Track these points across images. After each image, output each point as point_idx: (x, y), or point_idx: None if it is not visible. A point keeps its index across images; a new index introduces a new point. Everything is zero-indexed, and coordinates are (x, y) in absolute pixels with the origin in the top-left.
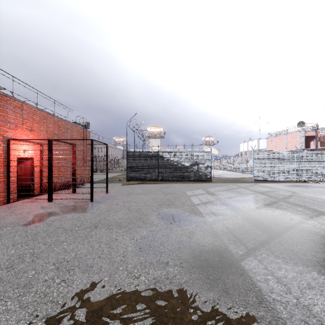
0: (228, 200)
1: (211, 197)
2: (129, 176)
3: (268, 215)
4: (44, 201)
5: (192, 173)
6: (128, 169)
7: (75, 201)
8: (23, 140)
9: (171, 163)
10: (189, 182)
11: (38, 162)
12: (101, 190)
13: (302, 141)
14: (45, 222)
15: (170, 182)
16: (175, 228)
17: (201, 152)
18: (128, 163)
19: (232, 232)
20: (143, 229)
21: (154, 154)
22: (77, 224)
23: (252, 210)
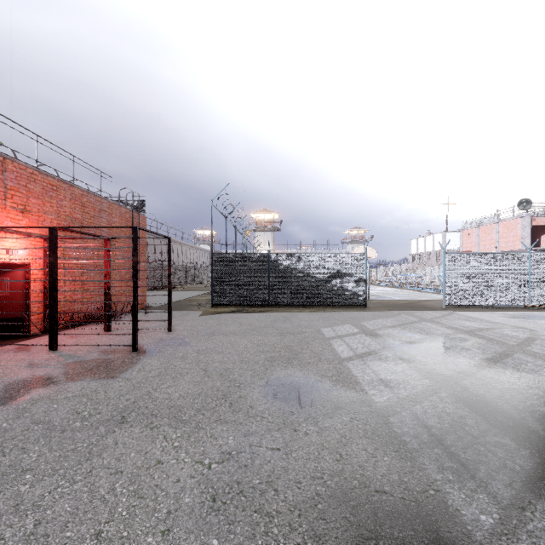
0: (408, 348)
1: (372, 342)
2: (216, 298)
3: (506, 389)
4: (43, 349)
5: (331, 293)
6: (215, 285)
7: (102, 349)
8: (5, 229)
9: (293, 274)
10: (325, 309)
11: (40, 273)
12: (160, 325)
13: (526, 234)
14: (16, 404)
15: (290, 308)
16: (304, 427)
17: (347, 254)
18: (214, 274)
19: (441, 440)
20: (229, 428)
21: (261, 257)
22: (84, 412)
23: (466, 374)
